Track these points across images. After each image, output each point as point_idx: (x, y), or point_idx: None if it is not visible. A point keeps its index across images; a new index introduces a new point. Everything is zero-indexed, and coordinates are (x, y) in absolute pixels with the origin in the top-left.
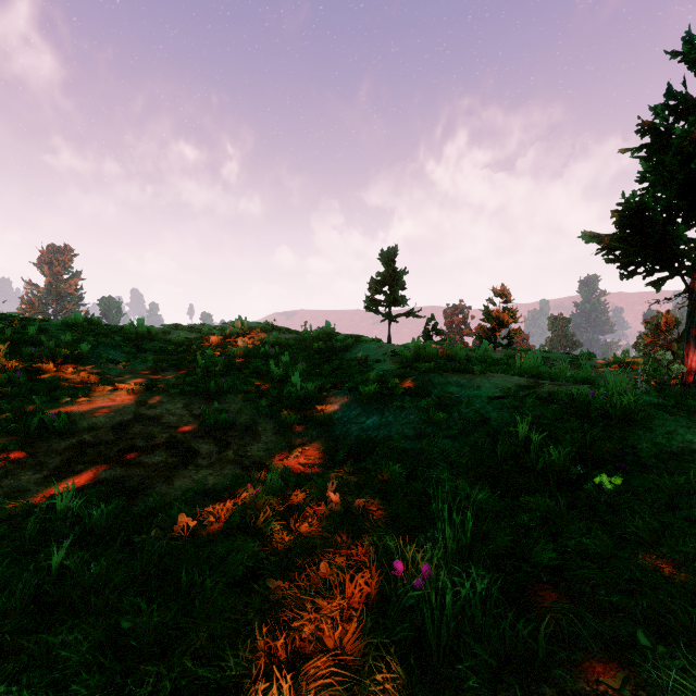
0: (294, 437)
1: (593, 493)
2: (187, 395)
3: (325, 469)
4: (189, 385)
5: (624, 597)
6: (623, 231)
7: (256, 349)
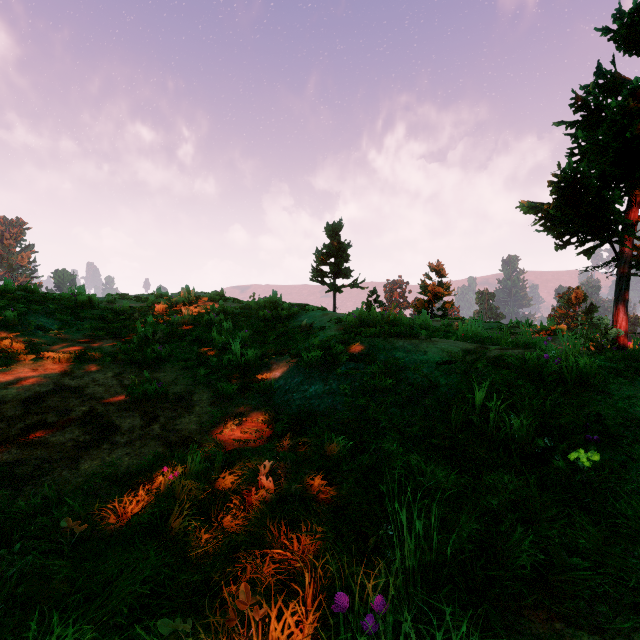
0: (231, 408)
1: (564, 469)
2: (121, 363)
3: (262, 443)
4: (125, 353)
5: (634, 617)
6: (559, 200)
7: (200, 317)
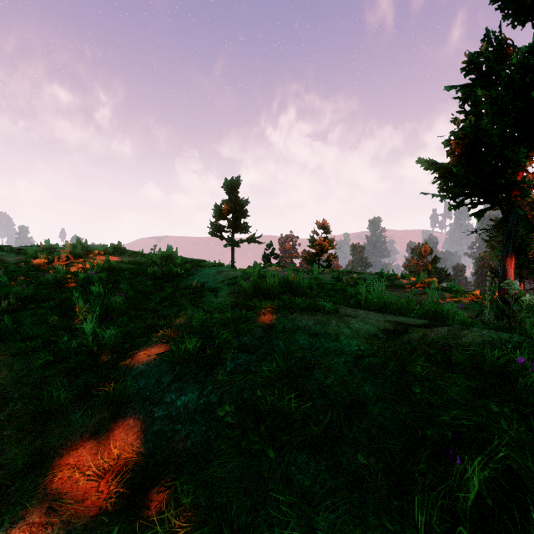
0: (52, 435)
1: None
2: None
3: None
4: None
5: None
6: (458, 160)
7: (76, 275)
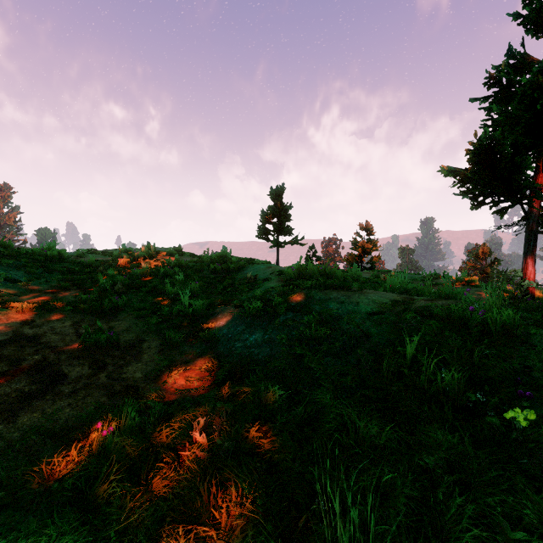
0: (177, 355)
1: (497, 426)
2: (80, 313)
3: (203, 391)
4: (85, 303)
5: None
6: (476, 166)
7: (157, 270)
